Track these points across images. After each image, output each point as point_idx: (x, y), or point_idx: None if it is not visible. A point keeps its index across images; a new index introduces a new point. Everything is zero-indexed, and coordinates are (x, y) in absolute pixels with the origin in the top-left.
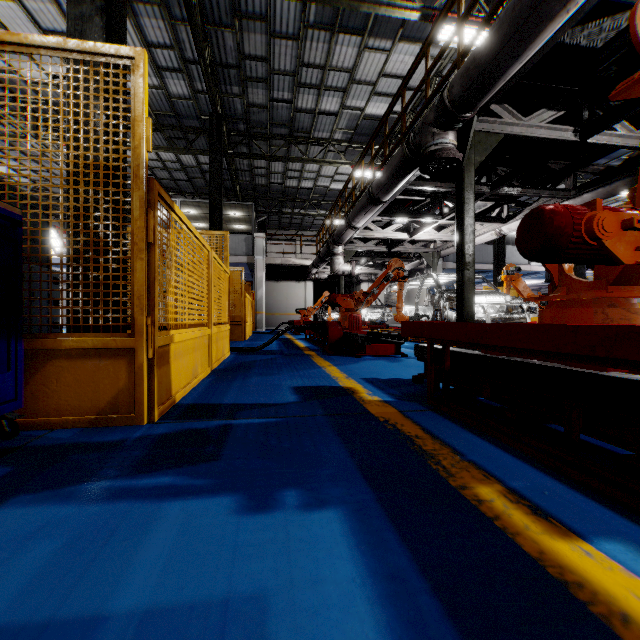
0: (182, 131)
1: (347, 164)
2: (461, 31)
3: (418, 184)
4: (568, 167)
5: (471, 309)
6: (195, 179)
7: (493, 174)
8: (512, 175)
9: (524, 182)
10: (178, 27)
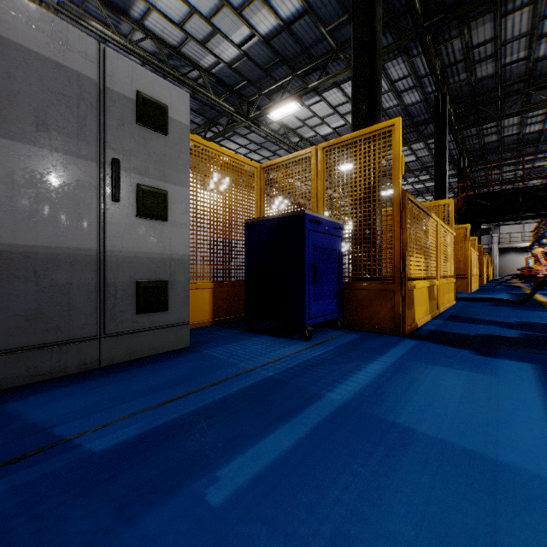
0: None
1: None
2: None
3: None
4: None
5: None
6: None
7: None
8: None
9: None
10: None
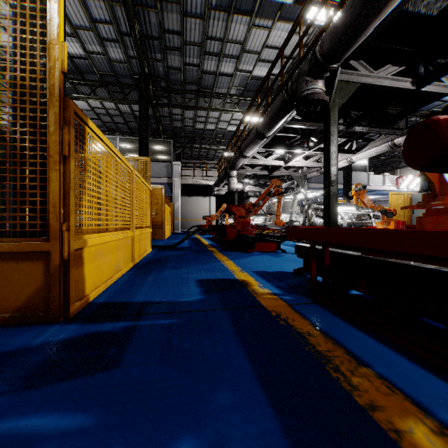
0: (120, 87)
1: (239, 112)
2: (328, 3)
3: (293, 123)
4: (402, 112)
5: (335, 216)
6: (130, 122)
7: (348, 116)
8: (362, 117)
9: (370, 123)
10: (115, 8)
